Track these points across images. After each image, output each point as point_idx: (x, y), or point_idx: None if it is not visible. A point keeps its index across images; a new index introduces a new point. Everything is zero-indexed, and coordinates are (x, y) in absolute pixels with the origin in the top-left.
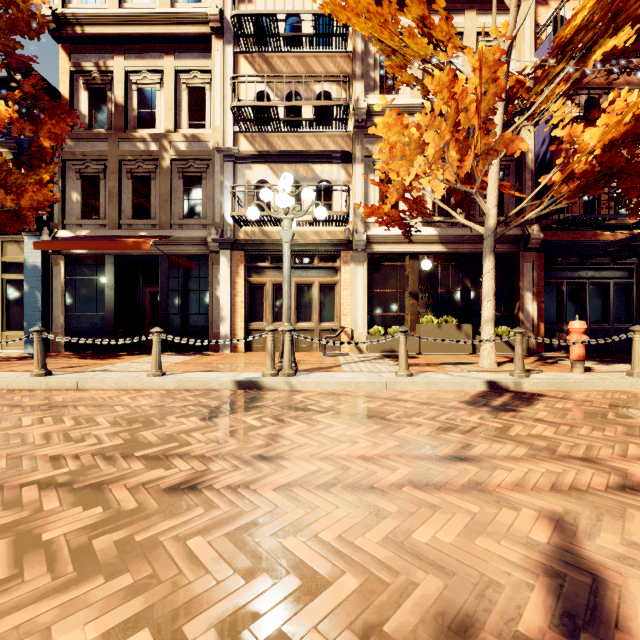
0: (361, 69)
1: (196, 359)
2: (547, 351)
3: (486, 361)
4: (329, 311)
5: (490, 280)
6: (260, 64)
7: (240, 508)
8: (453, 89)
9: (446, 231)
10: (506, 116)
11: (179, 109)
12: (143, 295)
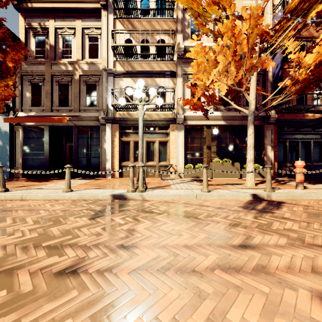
0: (181, 27)
1: (92, 182)
2: (278, 177)
3: (249, 183)
4: (164, 156)
5: (251, 139)
6: (127, 24)
7: (104, 290)
8: (233, 31)
9: (226, 113)
10: (259, 51)
11: (84, 48)
12: (65, 147)
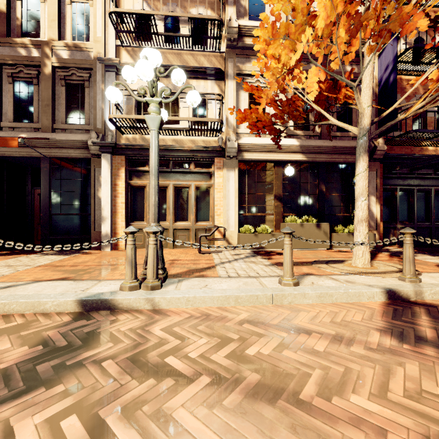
0: None
1: (68, 259)
2: (384, 245)
3: (361, 261)
4: (204, 211)
5: (364, 180)
6: None
7: None
8: None
9: (306, 142)
10: None
11: (63, 22)
12: (32, 196)
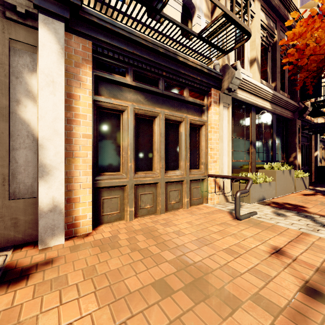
0: None
1: None
2: None
3: None
4: (194, 157)
5: None
6: None
7: None
8: None
9: (275, 92)
10: None
11: None
12: None
